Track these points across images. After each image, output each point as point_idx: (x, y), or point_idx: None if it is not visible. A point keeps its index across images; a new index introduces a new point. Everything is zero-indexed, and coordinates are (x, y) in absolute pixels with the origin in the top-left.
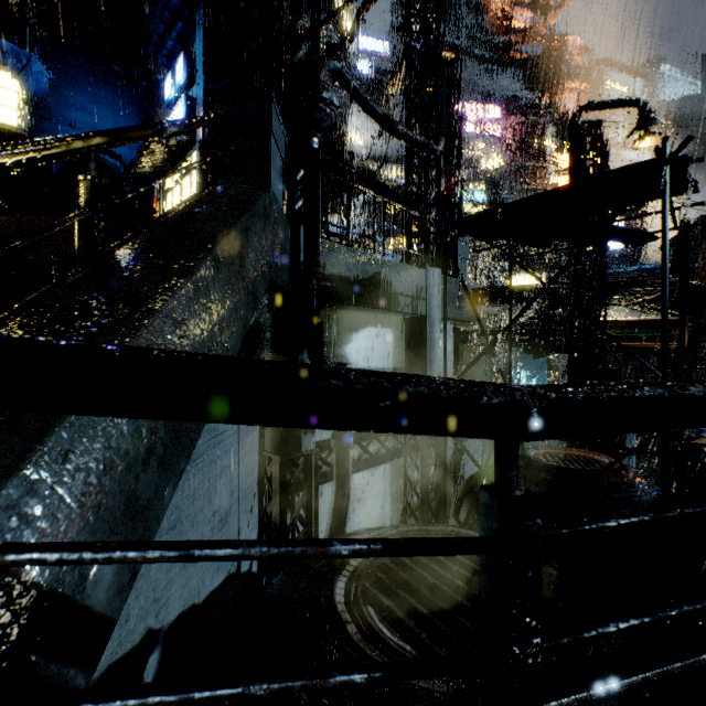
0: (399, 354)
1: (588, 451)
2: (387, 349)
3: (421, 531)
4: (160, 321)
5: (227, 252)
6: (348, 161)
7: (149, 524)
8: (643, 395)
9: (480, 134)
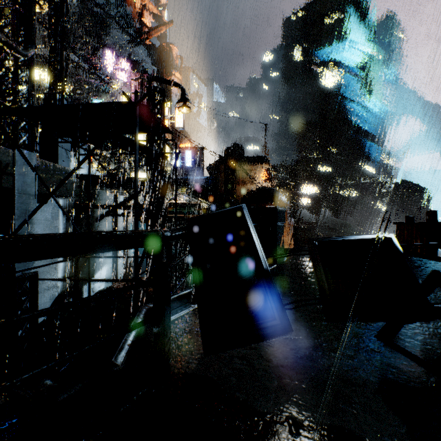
0: None
1: None
2: None
3: None
4: None
5: None
6: None
7: None
8: None
9: (115, 75)
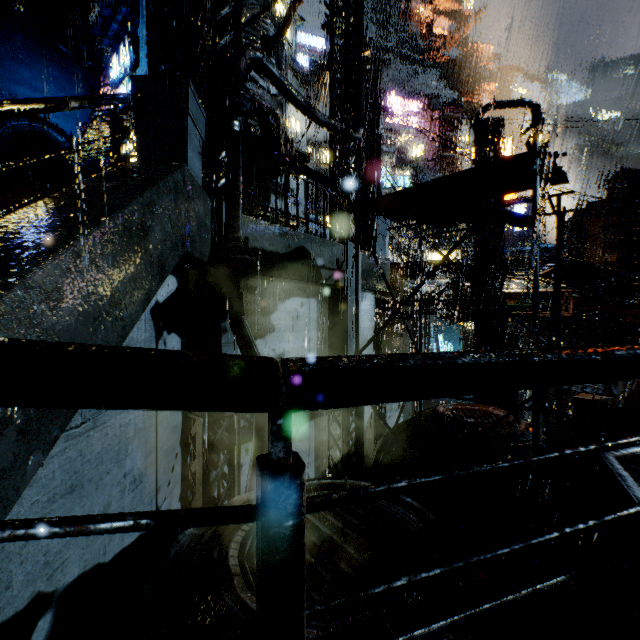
0: (323, 322)
1: (489, 406)
2: (312, 317)
3: (323, 484)
4: (21, 292)
5: (123, 224)
6: (283, 145)
7: (3, 494)
8: (407, 366)
9: (405, 125)
